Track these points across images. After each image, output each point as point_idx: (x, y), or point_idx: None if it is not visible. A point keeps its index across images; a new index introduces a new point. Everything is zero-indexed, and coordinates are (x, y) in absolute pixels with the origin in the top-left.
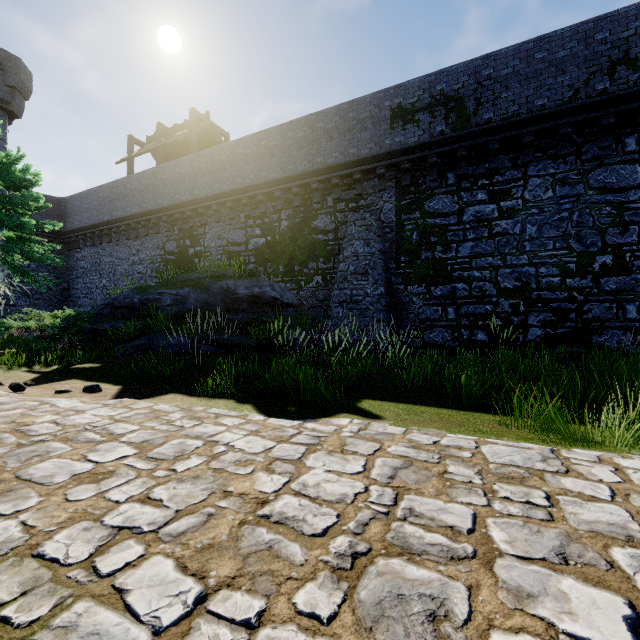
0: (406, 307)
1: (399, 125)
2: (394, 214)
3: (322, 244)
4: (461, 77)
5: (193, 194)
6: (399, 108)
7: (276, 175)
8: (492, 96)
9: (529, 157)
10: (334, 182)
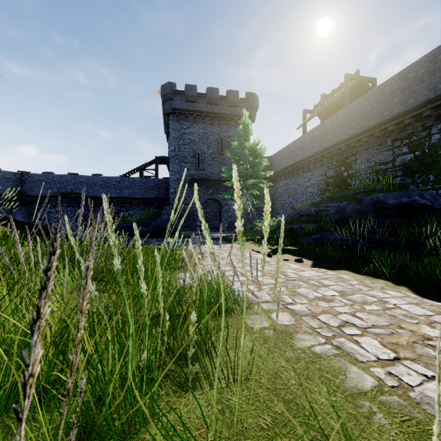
0: None
1: None
2: None
3: None
4: None
5: (346, 134)
6: None
7: (425, 97)
8: None
9: None
10: None
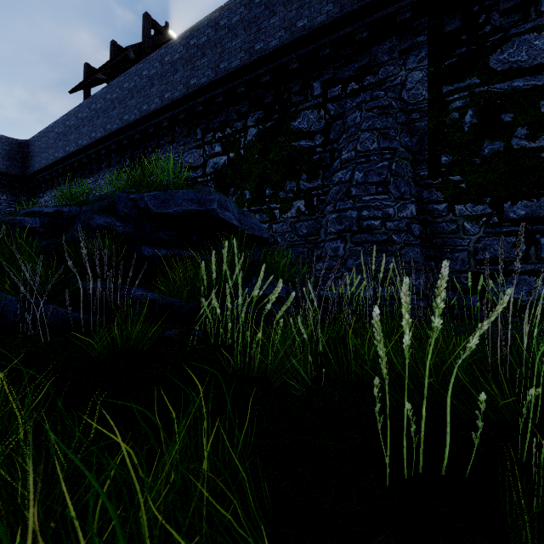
0: (451, 240)
1: None
2: (427, 87)
3: (305, 153)
4: None
5: (142, 110)
6: None
7: (240, 62)
8: None
9: None
10: (324, 53)
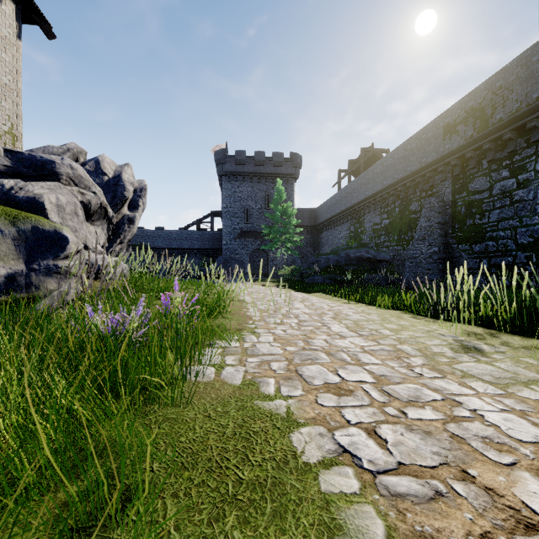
0: (458, 260)
1: (447, 137)
2: (451, 195)
3: (414, 220)
4: (483, 93)
5: (358, 199)
6: (447, 125)
7: (390, 182)
8: (502, 100)
9: (535, 138)
10: (416, 181)
